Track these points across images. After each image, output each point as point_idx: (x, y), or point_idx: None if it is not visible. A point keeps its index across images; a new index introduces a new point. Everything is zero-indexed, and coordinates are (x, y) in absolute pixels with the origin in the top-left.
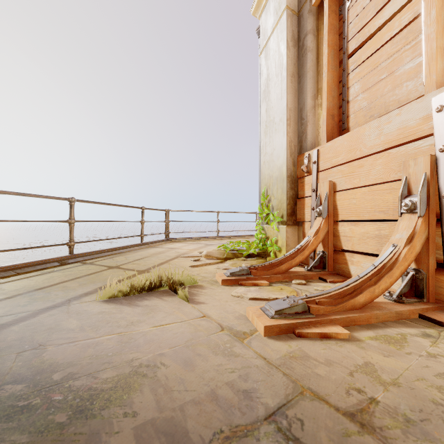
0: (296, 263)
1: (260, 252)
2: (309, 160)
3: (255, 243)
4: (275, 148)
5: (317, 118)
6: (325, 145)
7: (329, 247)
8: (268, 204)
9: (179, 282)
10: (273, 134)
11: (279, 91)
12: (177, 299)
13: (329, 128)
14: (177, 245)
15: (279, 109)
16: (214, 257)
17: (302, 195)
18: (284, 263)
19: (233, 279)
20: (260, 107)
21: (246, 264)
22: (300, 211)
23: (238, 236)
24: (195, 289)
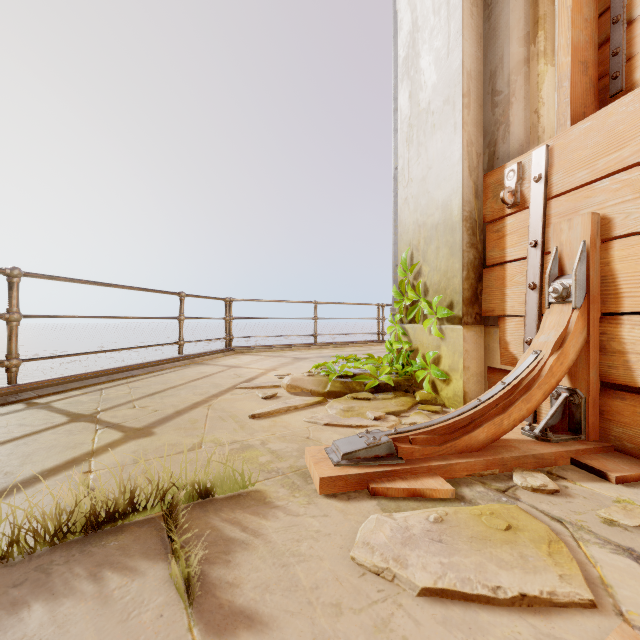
0: (512, 423)
1: (401, 381)
2: (520, 177)
3: (387, 360)
4: (431, 165)
5: (534, 84)
6: (572, 130)
7: (590, 379)
8: (416, 282)
9: (198, 488)
10: (427, 138)
11: (442, 41)
12: (162, 588)
13: (578, 93)
14: (243, 359)
15: (443, 80)
16: (306, 389)
17: (497, 258)
18: (482, 422)
19: (352, 477)
20: (394, 100)
21: (376, 412)
22: (491, 293)
23: (348, 342)
24: (239, 517)
